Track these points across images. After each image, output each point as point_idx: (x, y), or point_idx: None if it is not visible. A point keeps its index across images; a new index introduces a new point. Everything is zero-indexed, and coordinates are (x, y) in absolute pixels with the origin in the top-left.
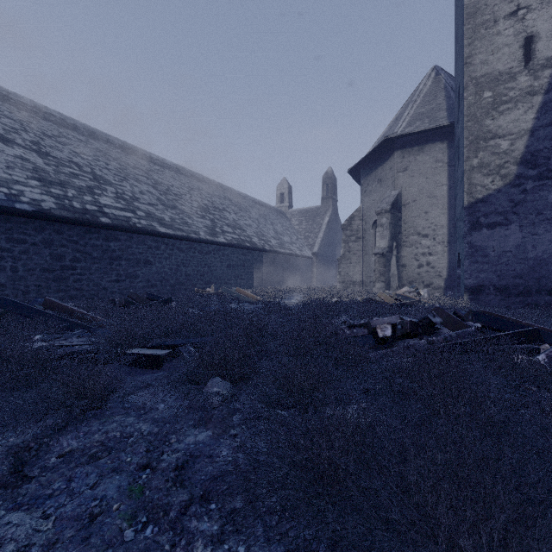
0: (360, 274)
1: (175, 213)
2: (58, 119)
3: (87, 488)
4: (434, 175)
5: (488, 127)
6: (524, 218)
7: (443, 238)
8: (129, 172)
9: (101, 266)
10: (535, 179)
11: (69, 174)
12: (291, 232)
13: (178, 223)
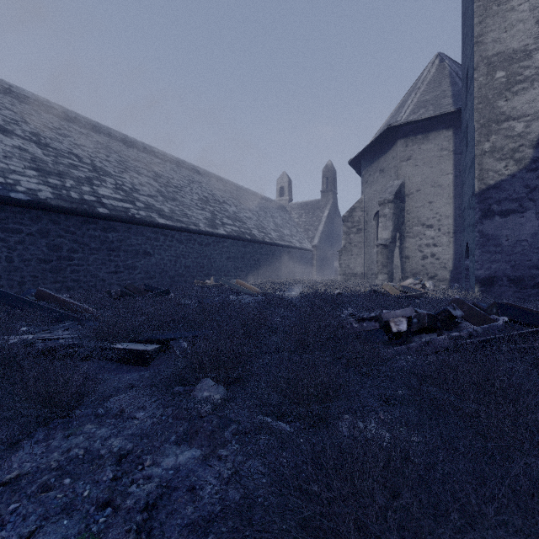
0: (362, 266)
1: (175, 205)
2: (60, 112)
3: None
4: (439, 164)
5: (501, 108)
6: None
7: (449, 228)
8: (130, 165)
9: (99, 257)
10: None
11: (68, 165)
12: (291, 225)
13: (178, 215)
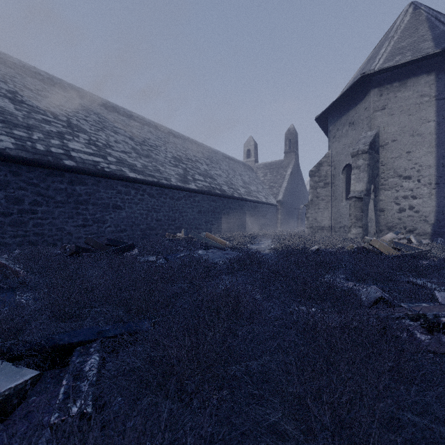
0: (329, 220)
1: (148, 161)
2: (45, 78)
3: None
4: (418, 111)
5: None
6: None
7: (430, 179)
8: (108, 125)
9: (65, 210)
10: None
11: (40, 120)
12: (258, 182)
13: (150, 170)
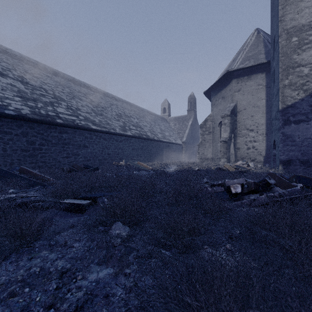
0: (211, 154)
1: (102, 118)
2: (35, 64)
3: None
4: (257, 93)
5: (295, 59)
6: None
7: (263, 131)
8: (76, 94)
9: (57, 148)
10: None
11: (39, 94)
12: (170, 130)
13: (104, 124)
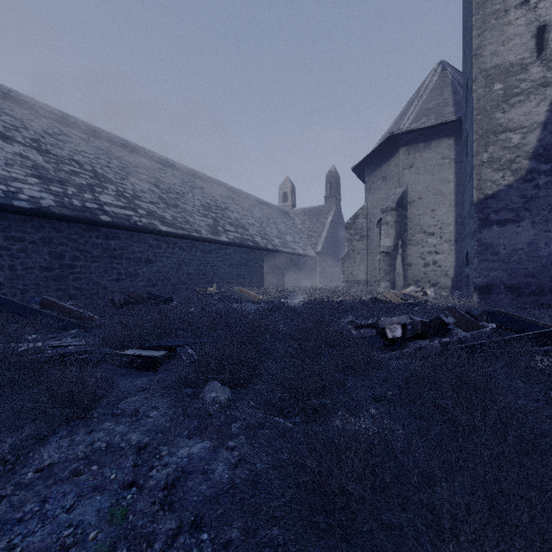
0: (365, 274)
1: (177, 212)
2: (59, 117)
3: (62, 511)
4: (440, 172)
5: (499, 120)
6: (537, 215)
7: (450, 236)
8: (131, 171)
9: (101, 264)
10: (548, 174)
11: (69, 172)
12: (295, 231)
13: (180, 222)
